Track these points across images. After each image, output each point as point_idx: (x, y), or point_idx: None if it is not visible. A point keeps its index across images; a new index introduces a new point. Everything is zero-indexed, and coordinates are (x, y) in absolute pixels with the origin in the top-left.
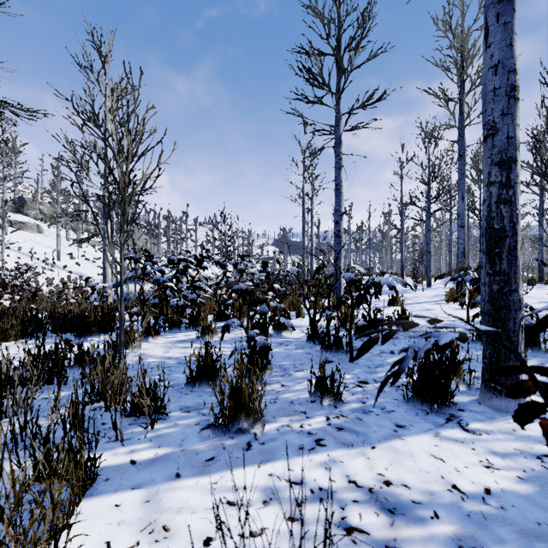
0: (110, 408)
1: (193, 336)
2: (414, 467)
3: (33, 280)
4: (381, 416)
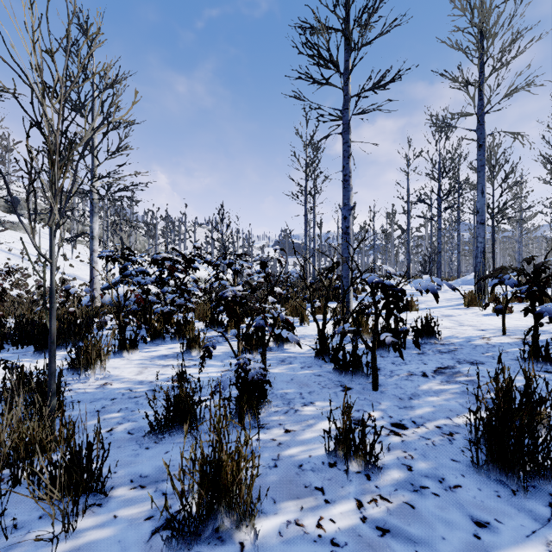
0: None
1: (177, 350)
2: None
3: (22, 282)
4: (443, 499)
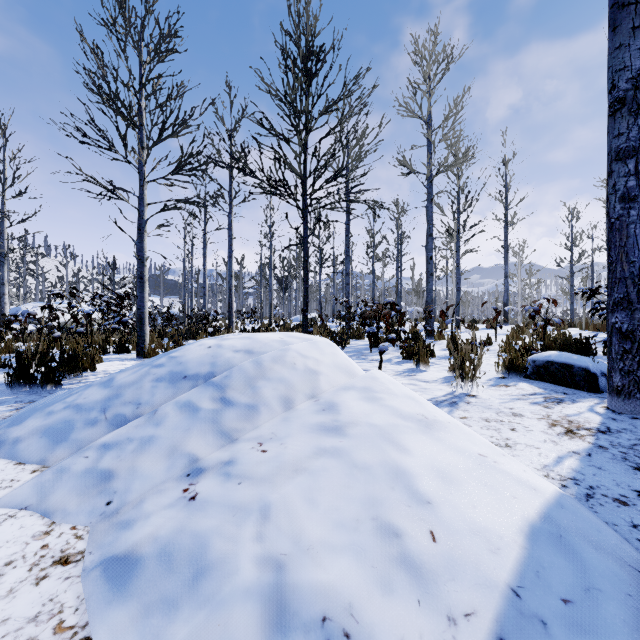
0: None
1: None
2: None
3: None
4: None
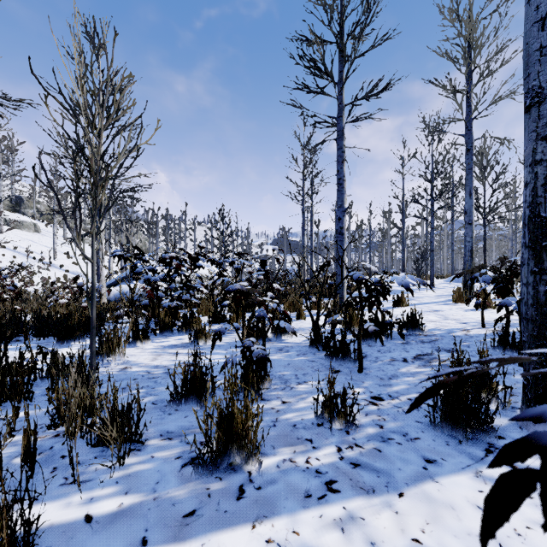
0: (66, 440)
1: (185, 341)
2: (460, 528)
3: (28, 279)
4: (404, 446)
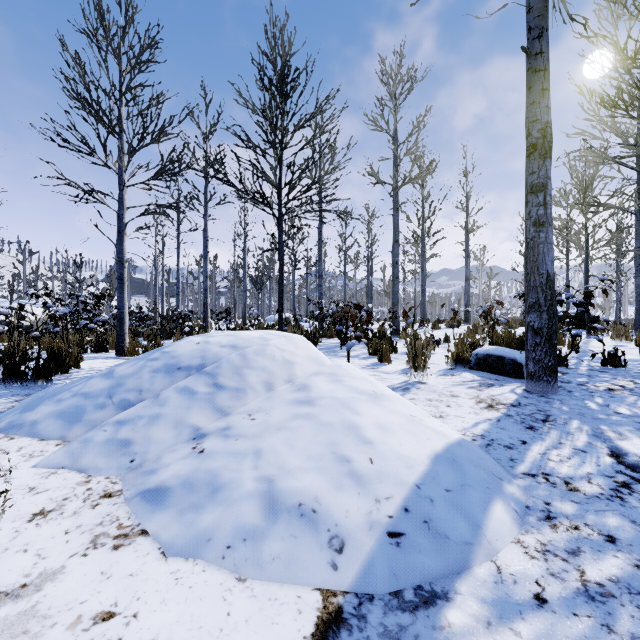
0: None
1: None
2: None
3: None
4: None
